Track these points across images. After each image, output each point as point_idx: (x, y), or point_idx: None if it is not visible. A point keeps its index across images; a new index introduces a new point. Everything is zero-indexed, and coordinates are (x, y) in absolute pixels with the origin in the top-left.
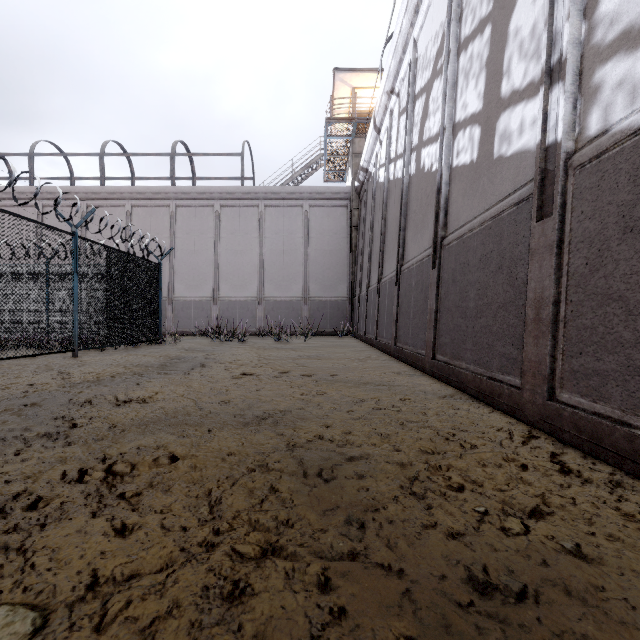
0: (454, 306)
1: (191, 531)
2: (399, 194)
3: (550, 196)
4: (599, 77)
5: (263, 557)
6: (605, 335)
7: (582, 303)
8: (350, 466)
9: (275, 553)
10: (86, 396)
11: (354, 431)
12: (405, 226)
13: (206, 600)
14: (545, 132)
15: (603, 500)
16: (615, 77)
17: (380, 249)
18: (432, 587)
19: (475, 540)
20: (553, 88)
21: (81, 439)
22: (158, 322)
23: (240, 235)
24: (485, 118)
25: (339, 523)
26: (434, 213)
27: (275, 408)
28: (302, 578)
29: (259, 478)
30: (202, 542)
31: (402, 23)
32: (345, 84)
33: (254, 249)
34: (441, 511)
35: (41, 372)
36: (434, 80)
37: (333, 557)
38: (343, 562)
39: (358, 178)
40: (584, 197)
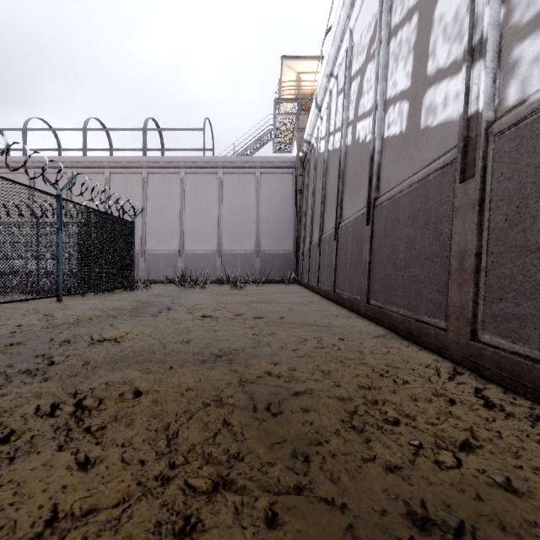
0: (385, 258)
1: (148, 465)
2: (337, 162)
3: (472, 160)
4: (517, 54)
5: (214, 491)
6: (524, 283)
7: (502, 254)
8: (295, 401)
9: (226, 487)
10: (65, 336)
11: (299, 368)
12: (342, 189)
13: (158, 537)
14: (467, 104)
15: (526, 433)
16: (532, 53)
17: (321, 209)
18: (374, 523)
19: (412, 474)
20: (474, 65)
21: (57, 375)
22: (132, 272)
23: (202, 198)
24: (413, 94)
25: (285, 456)
26: (368, 177)
27: (230, 347)
28: (250, 513)
29: (213, 412)
30: (158, 476)
31: (340, 15)
32: (291, 69)
33: (214, 210)
34: (379, 445)
35: (29, 315)
36: (368, 63)
37: (280, 491)
38: (289, 496)
39: (302, 149)
40: (503, 160)
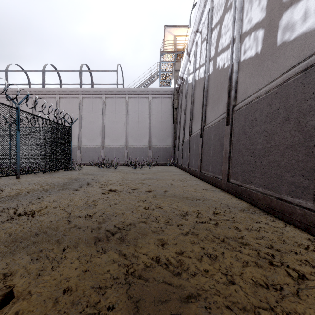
0: (244, 148)
1: None
2: (202, 86)
3: None
4: None
5: None
6: None
7: None
8: None
9: None
10: None
11: (186, 251)
12: (206, 103)
13: None
14: None
15: None
16: None
17: (190, 118)
18: None
19: None
20: None
21: None
22: (70, 158)
23: (116, 113)
24: (268, 21)
25: None
26: (227, 91)
27: (124, 222)
28: None
29: None
30: None
31: None
32: (170, 34)
33: (123, 120)
34: None
35: None
36: (225, 14)
37: None
38: None
39: (177, 83)
40: None
